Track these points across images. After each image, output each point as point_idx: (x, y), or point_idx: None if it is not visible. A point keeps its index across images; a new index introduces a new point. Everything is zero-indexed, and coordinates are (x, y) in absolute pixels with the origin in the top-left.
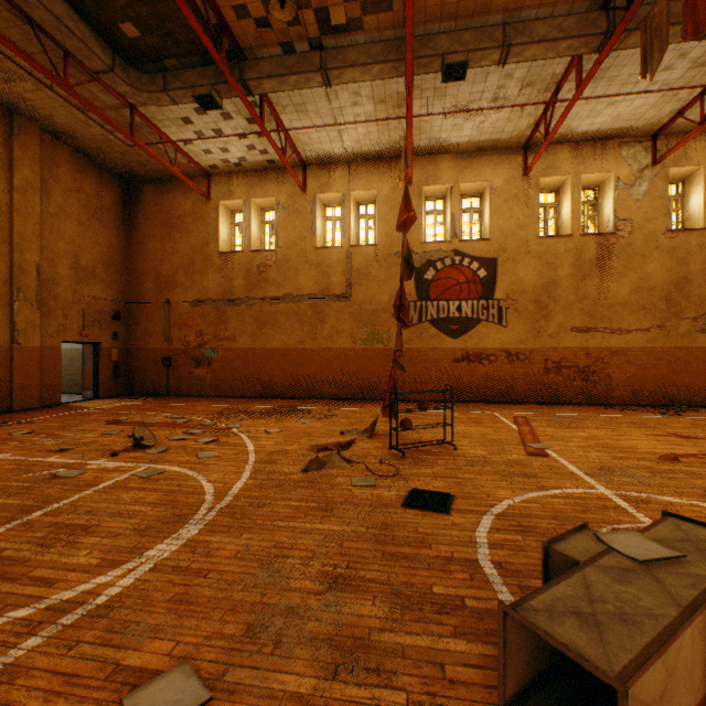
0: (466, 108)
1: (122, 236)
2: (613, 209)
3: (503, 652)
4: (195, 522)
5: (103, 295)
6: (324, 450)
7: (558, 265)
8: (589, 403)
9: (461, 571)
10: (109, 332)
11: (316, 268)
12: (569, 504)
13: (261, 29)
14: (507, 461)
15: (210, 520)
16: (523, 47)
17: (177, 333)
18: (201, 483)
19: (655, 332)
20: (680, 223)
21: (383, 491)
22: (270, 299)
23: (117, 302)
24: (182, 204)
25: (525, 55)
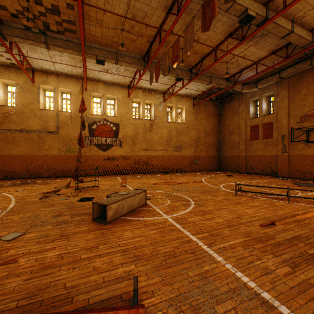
0: (107, 70)
1: None
2: (154, 112)
3: (93, 210)
4: None
5: None
6: (48, 193)
7: (139, 128)
8: (147, 172)
9: (91, 209)
10: None
11: (40, 118)
12: None
13: (14, 18)
14: (114, 189)
15: (4, 214)
16: (122, 62)
17: None
18: None
19: (164, 151)
20: (171, 119)
21: (72, 199)
22: (12, 130)
23: None
24: None
25: (123, 64)
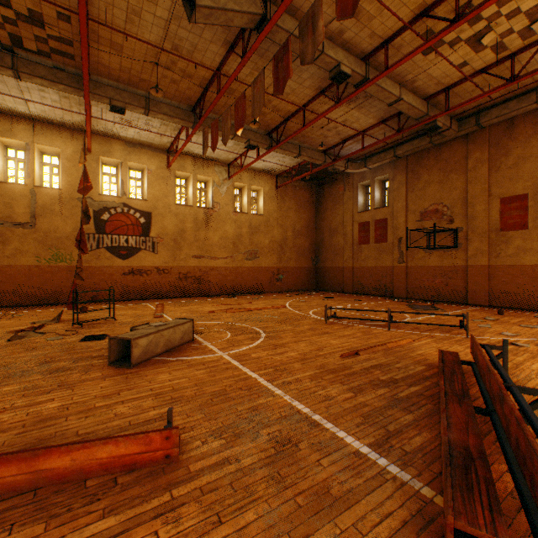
0: (129, 122)
1: None
2: (212, 196)
3: (110, 349)
4: None
5: None
6: (22, 332)
7: (186, 221)
8: (201, 295)
9: (105, 350)
10: None
11: None
12: None
13: None
14: (143, 321)
15: None
16: (157, 113)
17: None
18: None
19: (230, 259)
20: (241, 208)
21: (69, 339)
22: None
23: None
24: None
25: (159, 117)
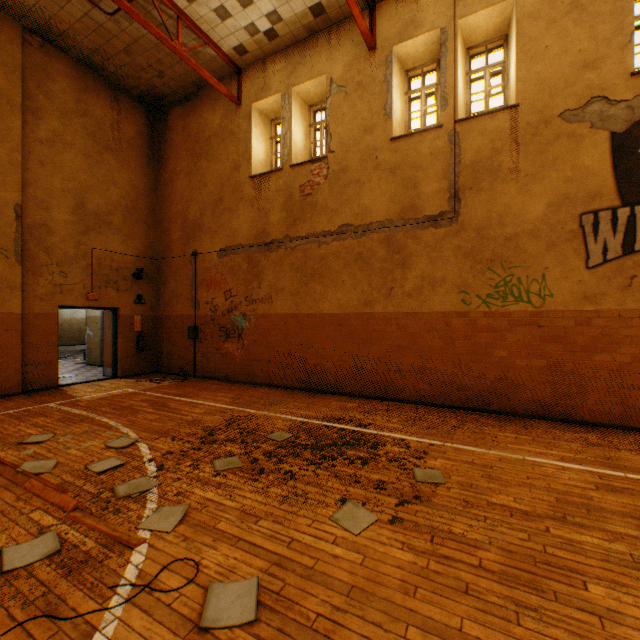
0: None
1: (150, 177)
2: None
3: None
4: None
5: (120, 248)
6: None
7: None
8: None
9: None
10: (130, 295)
11: (391, 175)
12: None
13: None
14: None
15: None
16: None
17: (203, 295)
18: None
19: None
20: None
21: None
22: (319, 236)
23: (142, 258)
24: (209, 121)
25: None
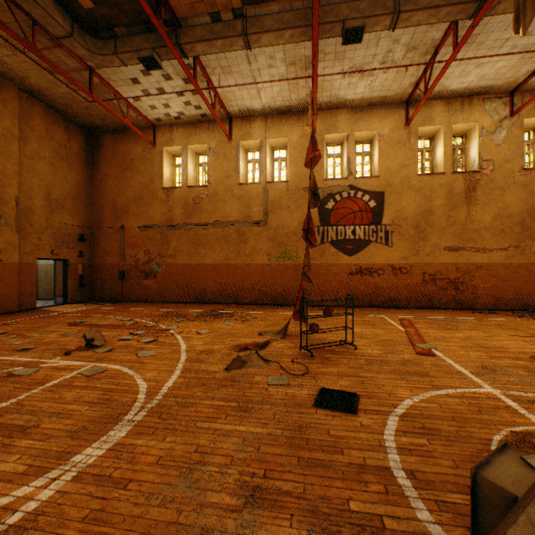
0: (360, 69)
1: (87, 175)
2: (478, 151)
3: None
4: (125, 423)
5: (70, 221)
6: (245, 350)
7: (434, 197)
8: (459, 308)
9: (376, 483)
10: (76, 251)
11: (239, 200)
12: (464, 404)
13: None
14: (401, 360)
15: (138, 420)
16: (410, 14)
17: (129, 252)
18: (136, 382)
19: (512, 251)
20: (531, 163)
21: (296, 390)
22: (203, 225)
23: (82, 227)
24: (133, 150)
25: (412, 21)
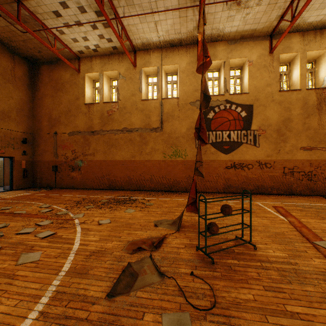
0: (238, 1)
1: (29, 95)
2: None
3: None
4: None
5: (15, 128)
6: (139, 250)
7: (292, 108)
8: (312, 194)
9: None
10: (20, 151)
11: (141, 112)
12: None
13: None
14: (319, 272)
15: None
16: None
17: (60, 151)
18: None
19: None
20: None
21: None
22: (115, 131)
23: (25, 133)
24: (64, 76)
25: None
